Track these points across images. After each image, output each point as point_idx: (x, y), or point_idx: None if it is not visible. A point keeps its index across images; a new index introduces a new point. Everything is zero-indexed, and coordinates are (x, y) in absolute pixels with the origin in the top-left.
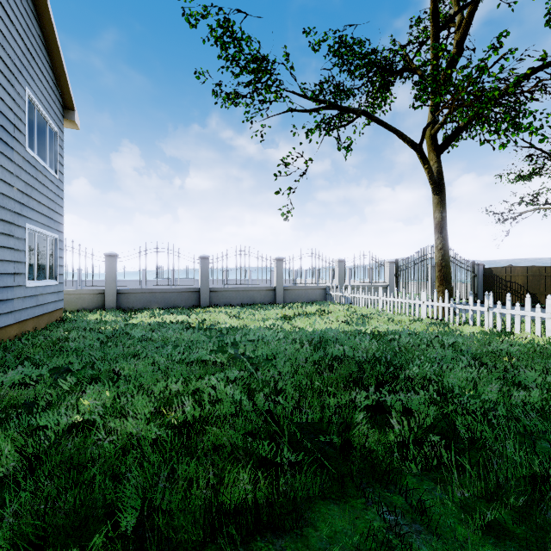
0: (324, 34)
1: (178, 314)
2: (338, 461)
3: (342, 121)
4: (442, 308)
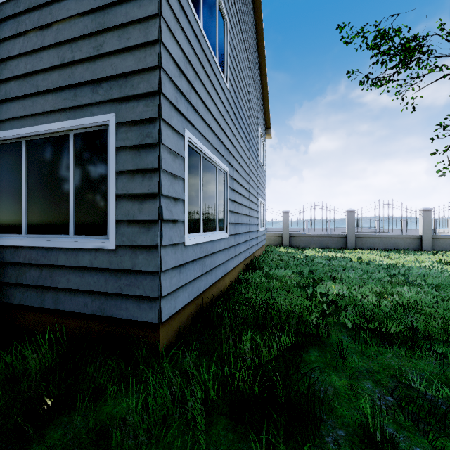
0: None
1: (335, 252)
2: None
3: None
4: None
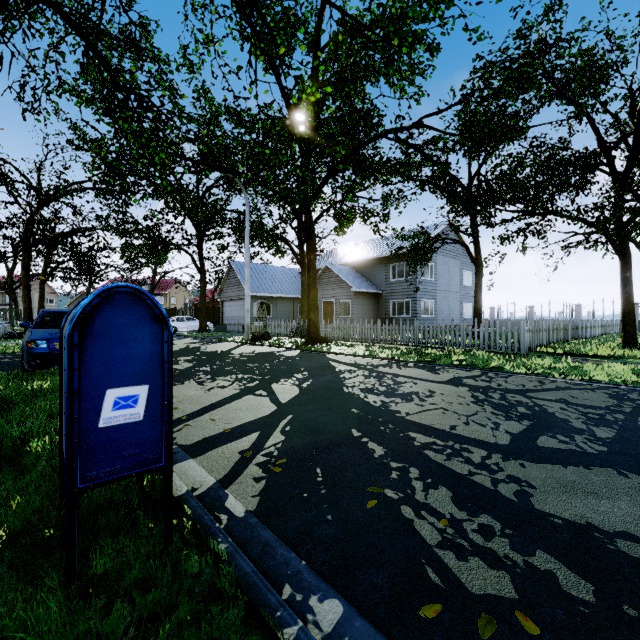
0: None
1: None
2: None
3: None
4: (606, 327)
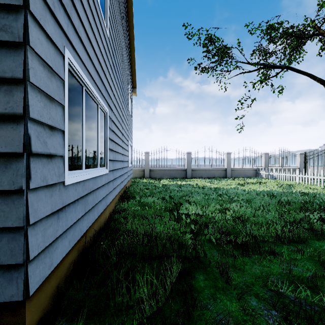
0: (259, 25)
1: (181, 181)
2: (310, 232)
3: (268, 71)
4: None
